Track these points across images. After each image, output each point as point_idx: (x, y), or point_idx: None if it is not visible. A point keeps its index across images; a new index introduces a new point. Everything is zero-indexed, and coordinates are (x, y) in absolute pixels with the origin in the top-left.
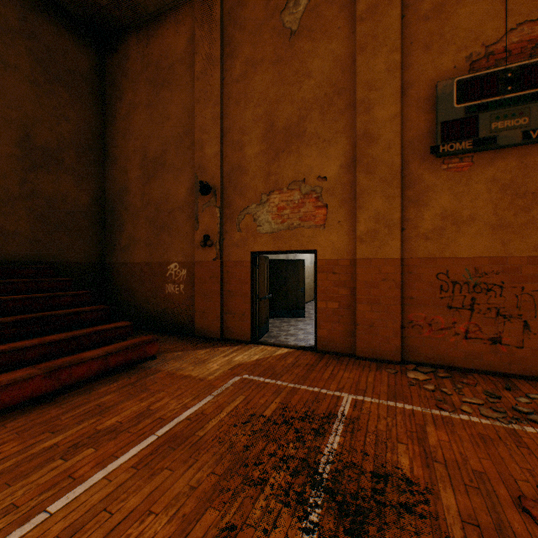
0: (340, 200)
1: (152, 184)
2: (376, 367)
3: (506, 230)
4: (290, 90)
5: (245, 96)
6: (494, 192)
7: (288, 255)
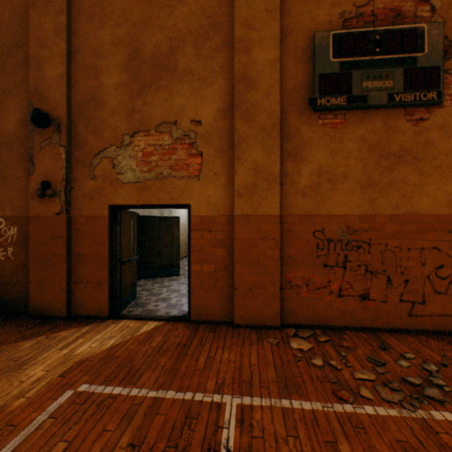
0: (217, 148)
1: None
2: (257, 338)
3: (373, 189)
4: (159, 13)
5: (101, 10)
6: (364, 151)
7: (163, 213)
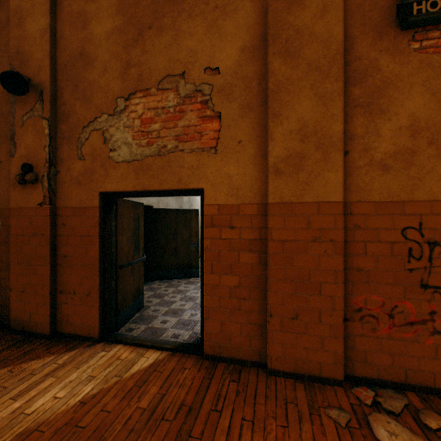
0: (242, 105)
1: None
2: (307, 403)
3: None
4: None
5: None
6: None
7: (182, 205)
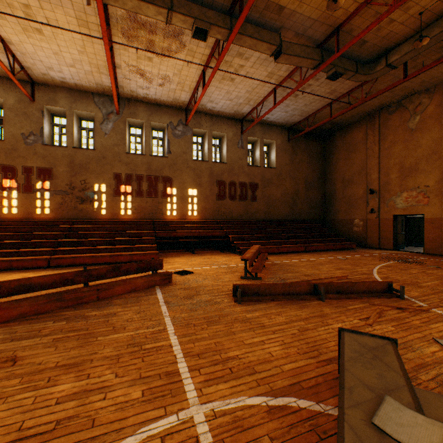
0: (435, 195)
1: (346, 189)
2: None
3: None
4: (411, 152)
5: (389, 155)
6: None
7: None
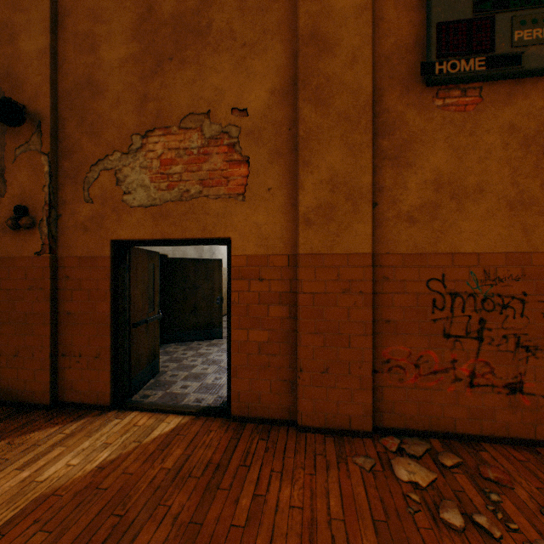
0: (272, 151)
1: None
2: (336, 454)
3: (530, 210)
4: None
5: None
6: (513, 147)
7: (202, 254)
